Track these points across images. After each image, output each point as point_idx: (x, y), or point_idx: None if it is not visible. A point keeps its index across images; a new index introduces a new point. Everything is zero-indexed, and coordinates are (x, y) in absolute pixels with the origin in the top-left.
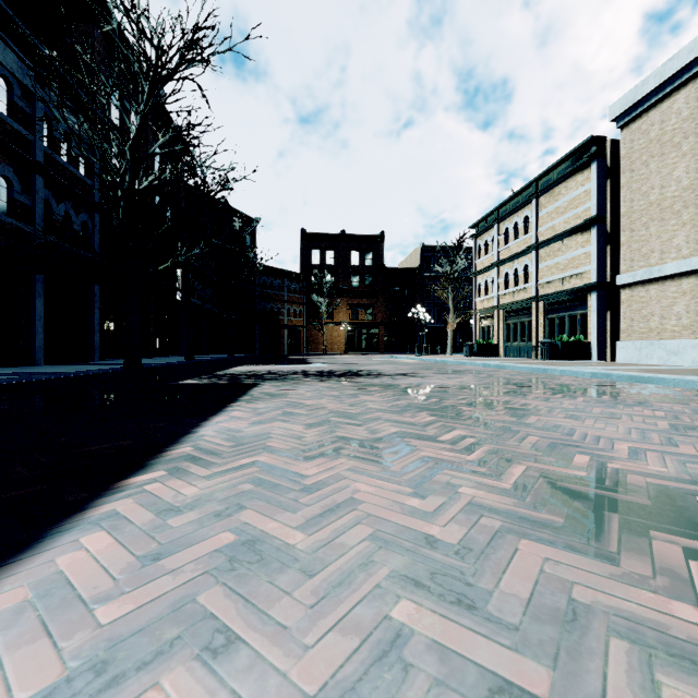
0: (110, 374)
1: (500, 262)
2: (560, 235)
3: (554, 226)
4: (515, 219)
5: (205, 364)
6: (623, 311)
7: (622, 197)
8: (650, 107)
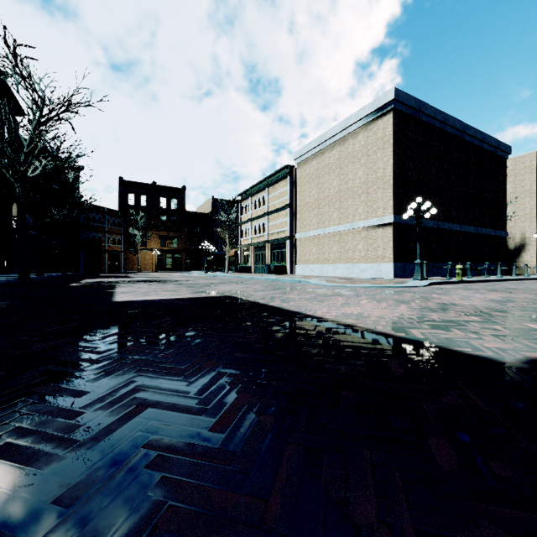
0: (16, 282)
1: (252, 219)
2: (276, 210)
3: (275, 204)
4: (259, 196)
5: (56, 279)
6: (298, 251)
7: (298, 197)
8: (306, 159)
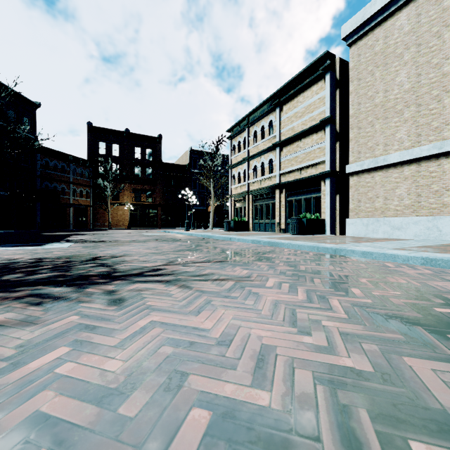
0: None
1: (250, 157)
2: (299, 133)
3: (294, 127)
4: (262, 124)
5: None
6: (351, 194)
7: (350, 102)
8: (375, 26)
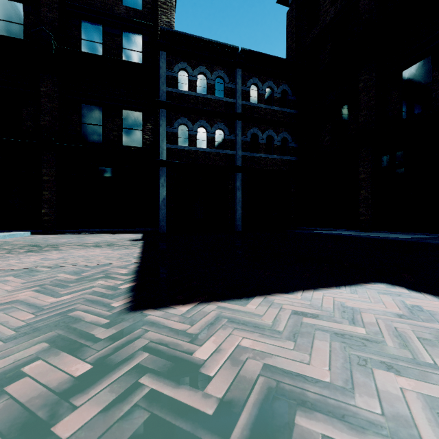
0: None
1: None
2: None
3: None
4: None
5: None
6: None
7: None
8: None
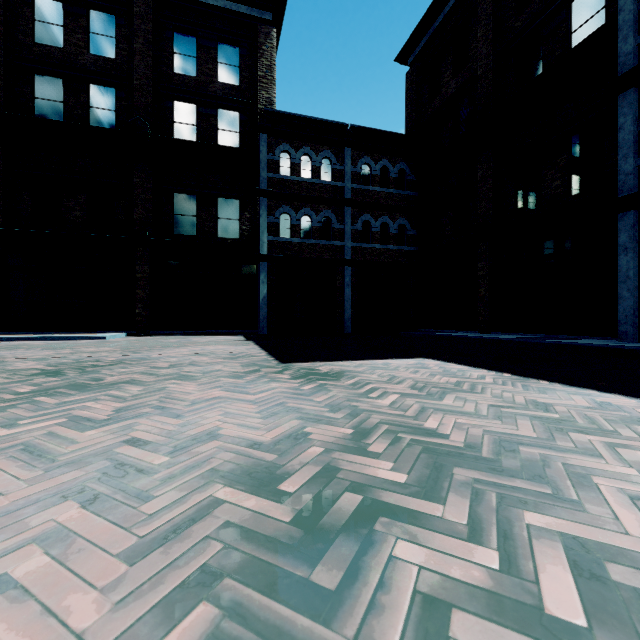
0: None
1: None
2: None
3: None
4: None
5: None
6: None
7: None
8: None
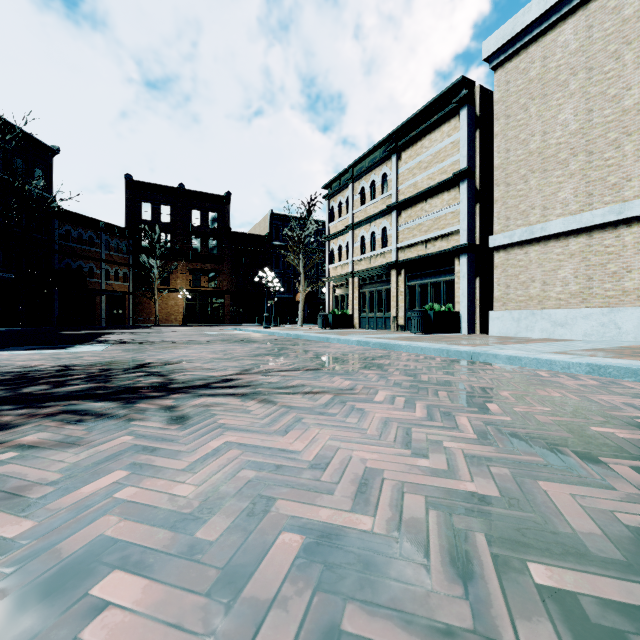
0: None
1: (355, 224)
2: (424, 191)
3: (416, 183)
4: (372, 177)
5: None
6: (497, 276)
7: (496, 148)
8: (530, 42)
